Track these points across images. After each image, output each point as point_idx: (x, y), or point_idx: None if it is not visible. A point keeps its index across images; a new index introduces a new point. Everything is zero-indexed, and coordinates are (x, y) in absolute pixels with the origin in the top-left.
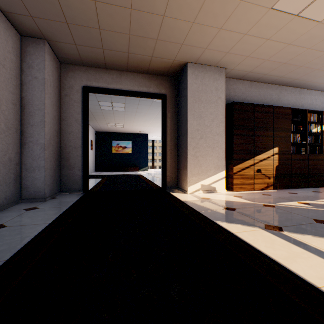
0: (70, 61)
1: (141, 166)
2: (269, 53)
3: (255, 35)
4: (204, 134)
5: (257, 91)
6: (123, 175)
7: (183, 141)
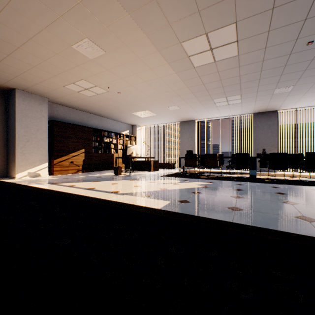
0: None
1: None
2: (73, 99)
3: (61, 92)
4: (31, 139)
5: (74, 114)
6: None
7: (12, 142)
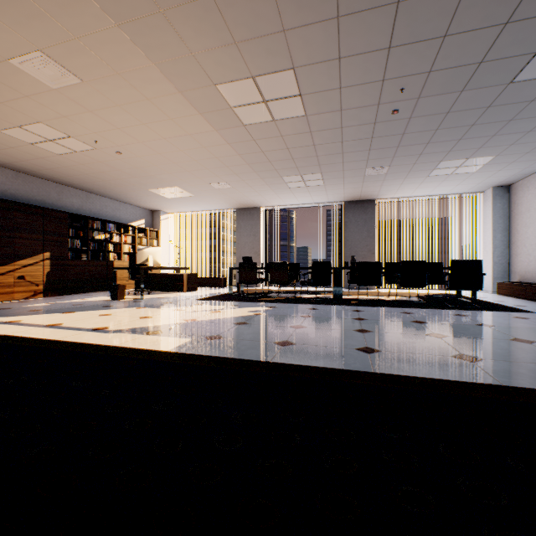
0: None
1: None
2: (23, 157)
3: None
4: None
5: (28, 185)
6: None
7: None
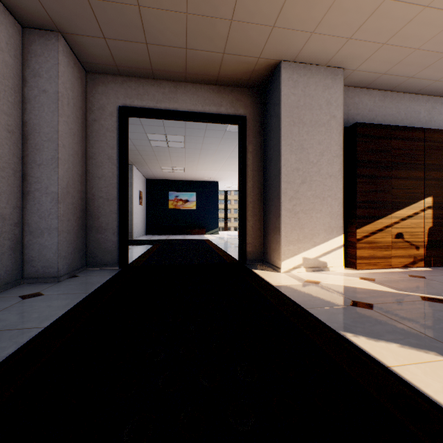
0: (99, 68)
1: (209, 228)
2: (423, 36)
3: None
4: (308, 177)
5: (394, 106)
6: (183, 240)
7: (273, 188)
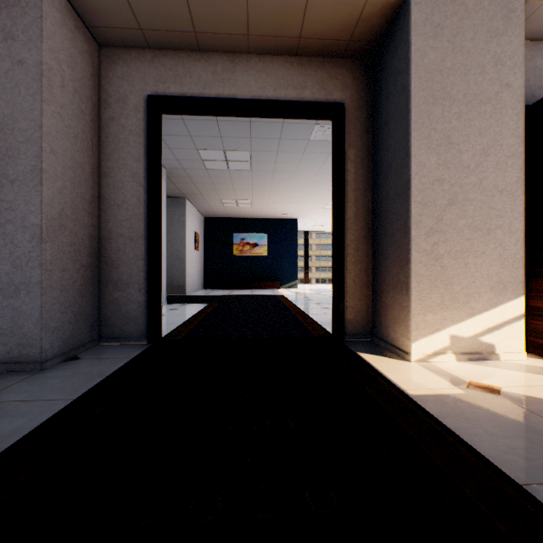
0: (116, 36)
1: (284, 280)
2: None
3: None
4: (460, 193)
5: None
6: (249, 297)
7: (394, 216)
